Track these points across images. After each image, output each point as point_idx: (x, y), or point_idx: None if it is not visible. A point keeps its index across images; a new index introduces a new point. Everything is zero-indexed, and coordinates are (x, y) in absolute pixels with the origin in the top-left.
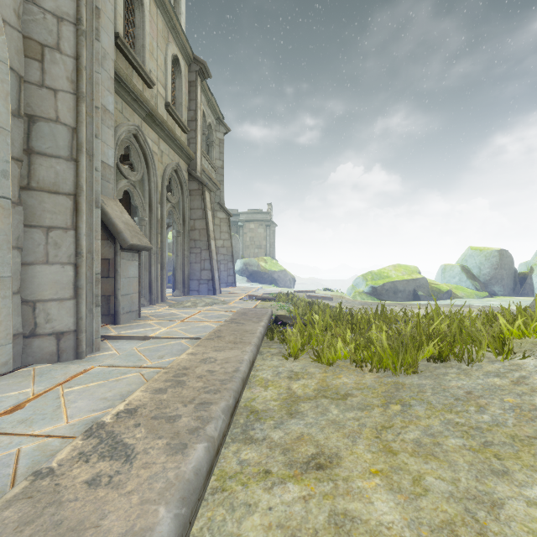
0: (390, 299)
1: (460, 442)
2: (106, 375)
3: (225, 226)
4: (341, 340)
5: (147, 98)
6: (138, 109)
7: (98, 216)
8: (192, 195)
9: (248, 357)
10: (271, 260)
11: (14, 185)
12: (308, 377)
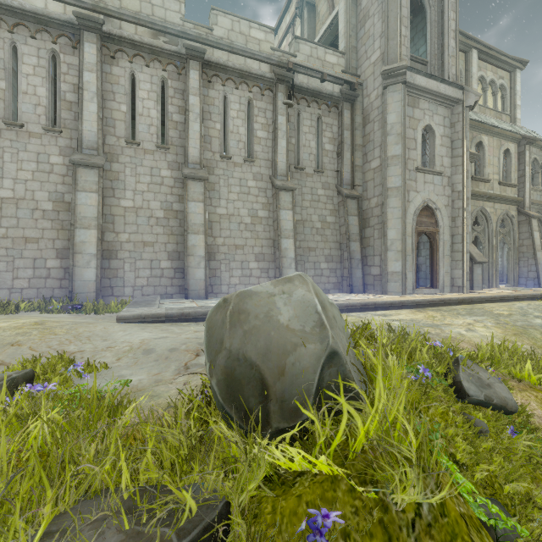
0: None
1: None
2: None
3: None
4: None
5: (486, 192)
6: (481, 198)
7: (468, 255)
8: (520, 224)
9: (515, 294)
10: None
11: (449, 252)
12: None
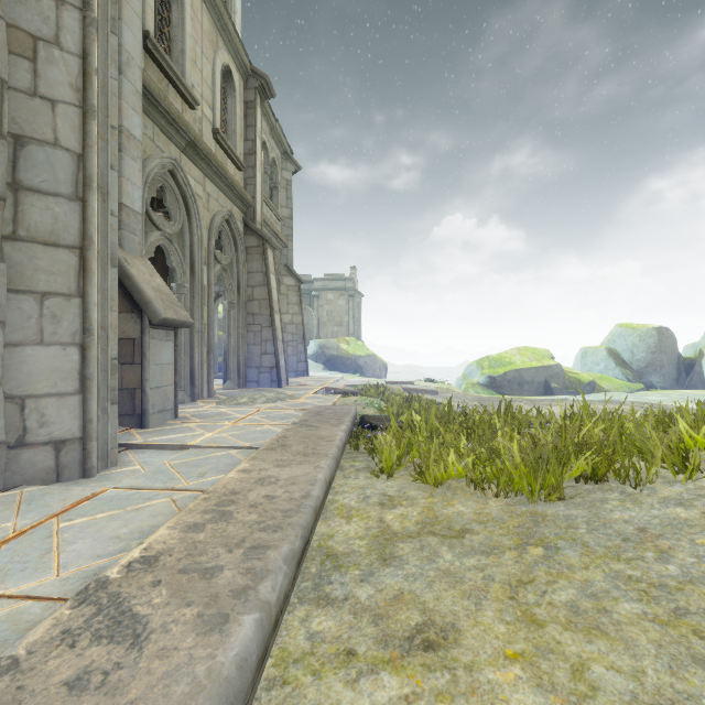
0: (514, 394)
1: (638, 608)
2: (122, 501)
3: (294, 296)
4: (454, 450)
5: (187, 122)
6: (176, 136)
7: (115, 278)
8: (250, 253)
9: (324, 475)
10: (355, 341)
11: None
12: (407, 504)
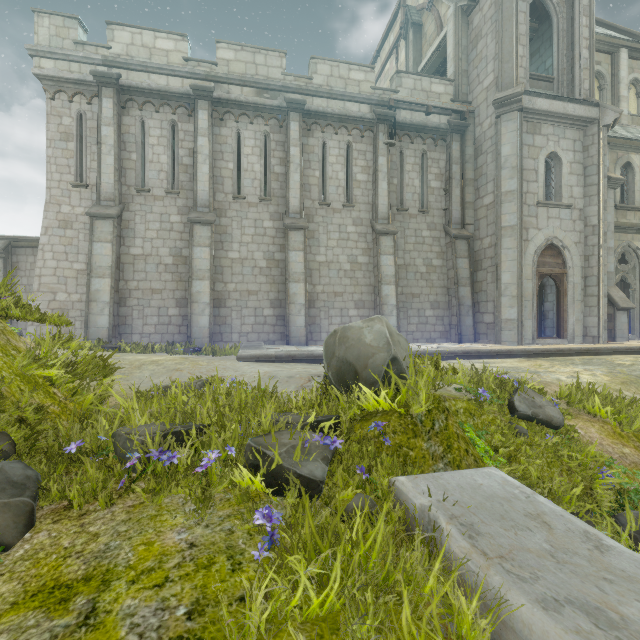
0: None
1: None
2: None
3: None
4: None
5: (636, 223)
6: (630, 231)
7: (606, 300)
8: None
9: None
10: None
11: (581, 296)
12: None
